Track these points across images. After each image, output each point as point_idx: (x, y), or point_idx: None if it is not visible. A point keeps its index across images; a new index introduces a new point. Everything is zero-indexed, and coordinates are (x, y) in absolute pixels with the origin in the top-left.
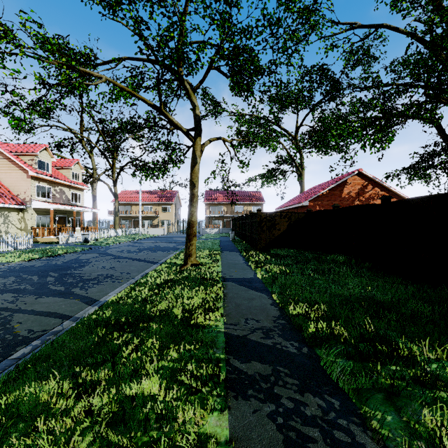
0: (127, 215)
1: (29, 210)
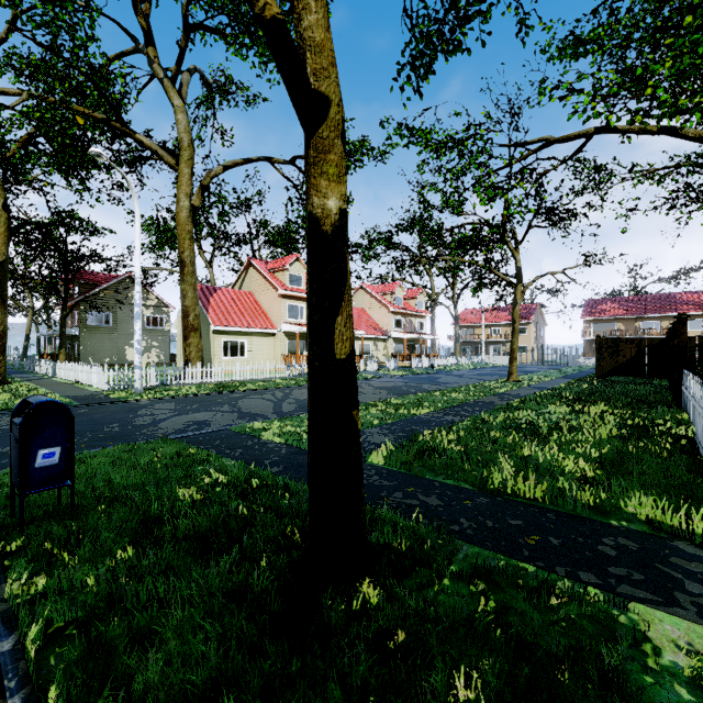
0: (469, 340)
1: (390, 339)
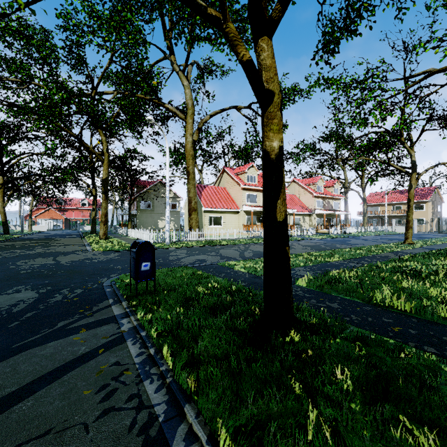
0: (375, 215)
1: (313, 215)
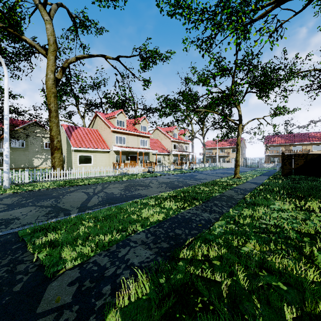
0: (210, 155)
1: (171, 155)
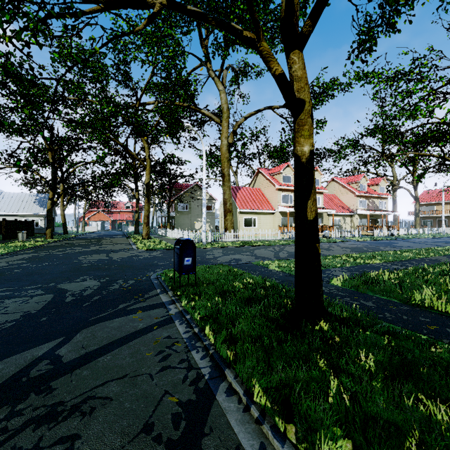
0: (430, 215)
1: (355, 215)
